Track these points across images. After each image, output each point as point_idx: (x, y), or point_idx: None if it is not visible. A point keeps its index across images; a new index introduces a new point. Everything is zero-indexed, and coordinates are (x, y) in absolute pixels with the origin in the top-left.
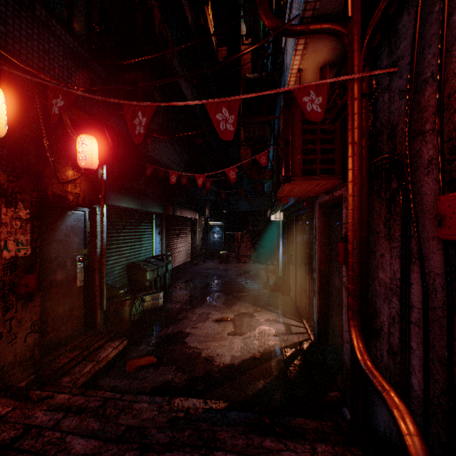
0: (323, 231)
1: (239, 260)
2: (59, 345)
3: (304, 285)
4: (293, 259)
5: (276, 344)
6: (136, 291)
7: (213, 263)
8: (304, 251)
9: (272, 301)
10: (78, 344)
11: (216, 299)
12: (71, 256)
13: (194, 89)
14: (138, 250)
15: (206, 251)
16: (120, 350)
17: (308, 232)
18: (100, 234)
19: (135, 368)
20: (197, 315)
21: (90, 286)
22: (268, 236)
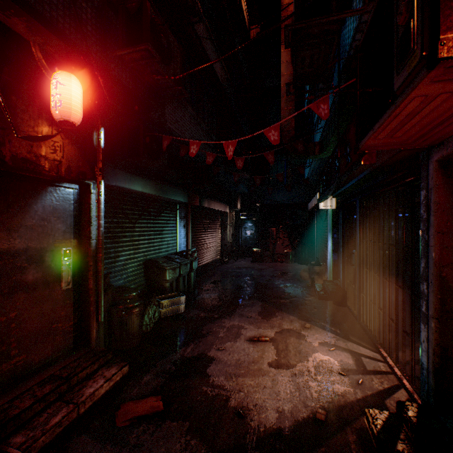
0: (448, 210)
1: (274, 259)
2: (31, 373)
3: (382, 297)
4: (355, 259)
5: (347, 392)
6: (152, 293)
7: (245, 262)
8: (382, 248)
9: (324, 313)
10: (57, 371)
11: (250, 307)
12: (52, 248)
13: (223, 63)
14: (158, 244)
15: (238, 248)
16: (117, 381)
17: (391, 218)
18: (96, 220)
19: (129, 421)
20: (226, 330)
21: (82, 288)
22: (308, 231)
